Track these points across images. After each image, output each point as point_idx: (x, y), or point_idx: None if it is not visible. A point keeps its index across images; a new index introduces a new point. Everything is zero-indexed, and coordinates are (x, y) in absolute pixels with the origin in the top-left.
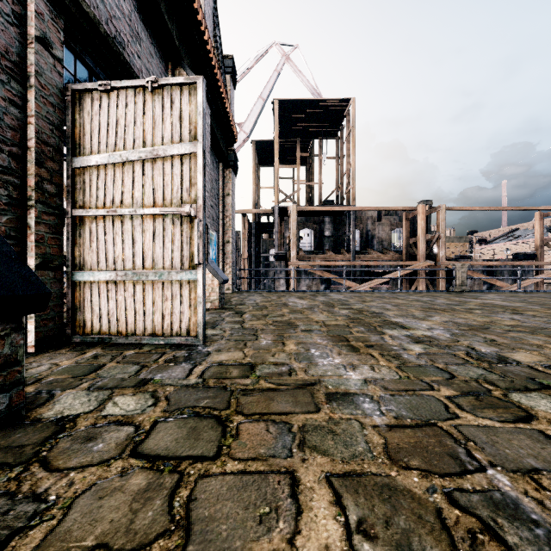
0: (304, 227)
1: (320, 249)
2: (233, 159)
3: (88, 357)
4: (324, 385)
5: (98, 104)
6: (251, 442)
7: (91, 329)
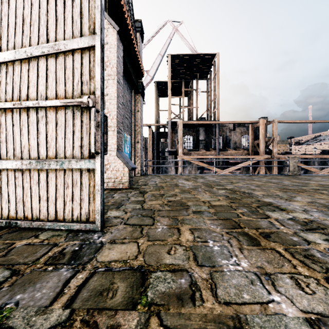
0: (186, 134)
1: (197, 148)
2: (141, 88)
3: None
4: None
5: (7, 6)
6: None
7: (1, 213)
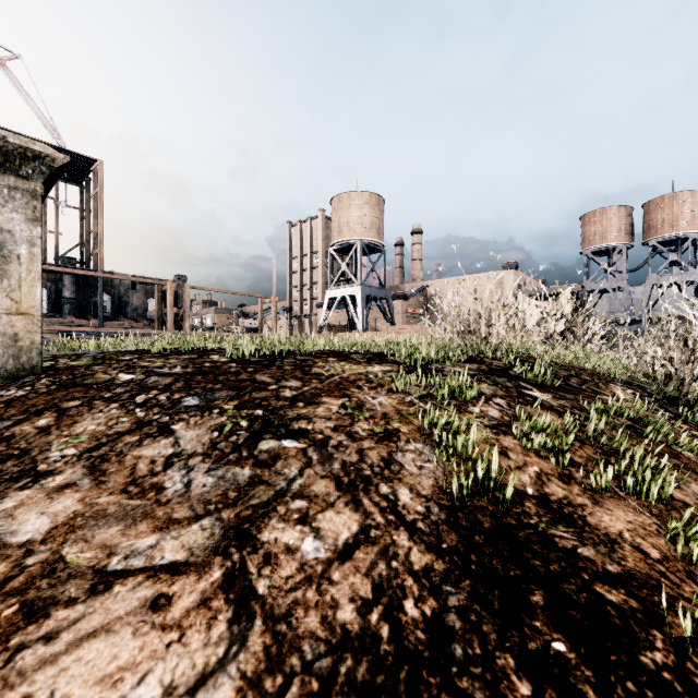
0: None
1: (57, 312)
2: None
3: None
4: None
5: None
6: None
7: None
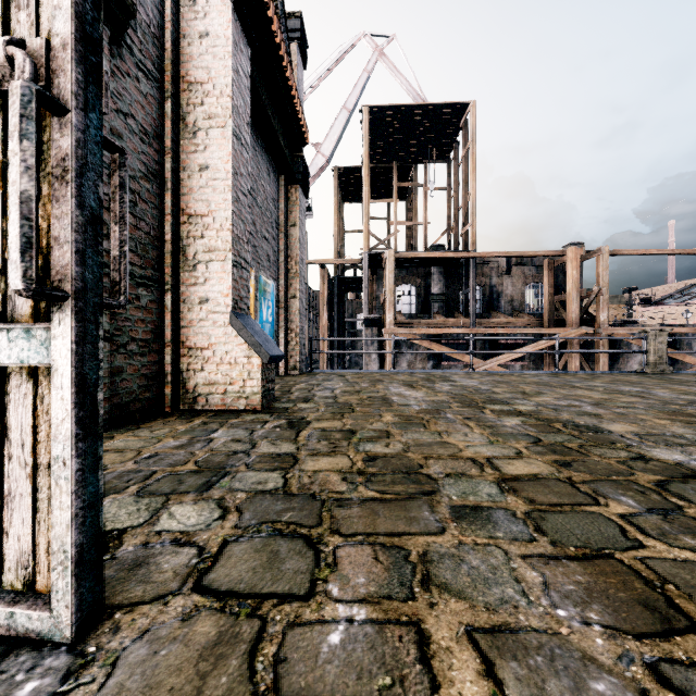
0: (404, 282)
1: (426, 312)
2: (302, 170)
3: None
4: None
5: None
6: None
7: None
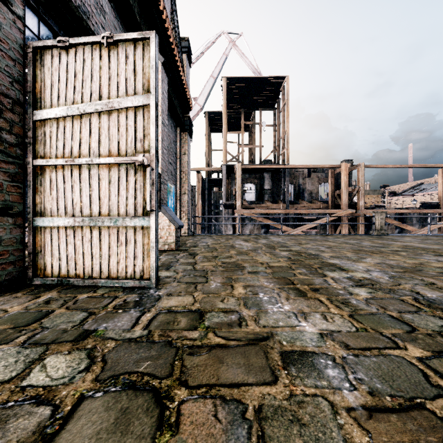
0: (247, 182)
1: (260, 200)
2: (189, 124)
3: (40, 302)
4: (277, 340)
5: (58, 60)
6: (194, 439)
7: (51, 272)
